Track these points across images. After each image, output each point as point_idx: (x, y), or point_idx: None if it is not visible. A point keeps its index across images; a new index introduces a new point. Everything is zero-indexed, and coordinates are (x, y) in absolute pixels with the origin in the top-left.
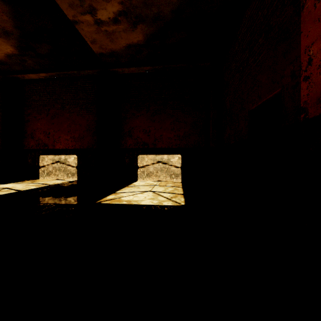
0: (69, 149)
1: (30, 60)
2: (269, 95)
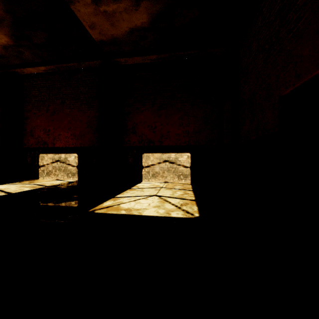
0: (70, 147)
1: (27, 52)
2: (316, 70)
